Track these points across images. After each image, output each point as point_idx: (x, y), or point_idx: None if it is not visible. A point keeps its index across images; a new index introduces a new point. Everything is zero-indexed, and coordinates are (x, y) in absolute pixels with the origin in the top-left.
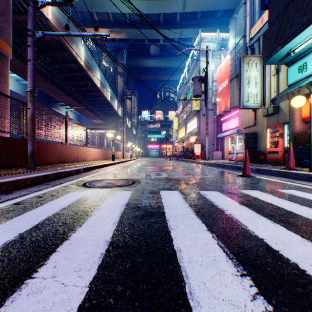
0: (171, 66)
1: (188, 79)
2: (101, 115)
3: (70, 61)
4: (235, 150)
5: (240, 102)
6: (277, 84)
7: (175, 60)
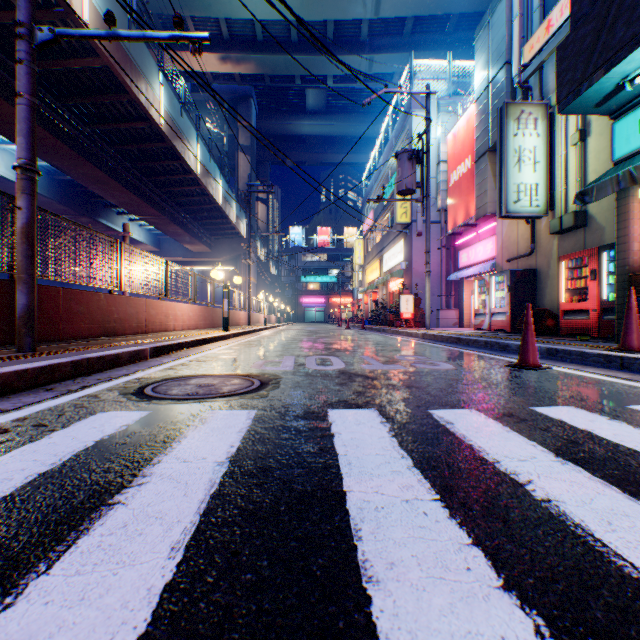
0: (350, 133)
1: (386, 159)
2: (204, 234)
3: (134, 117)
4: (489, 307)
5: (501, 204)
6: (583, 164)
7: (359, 121)
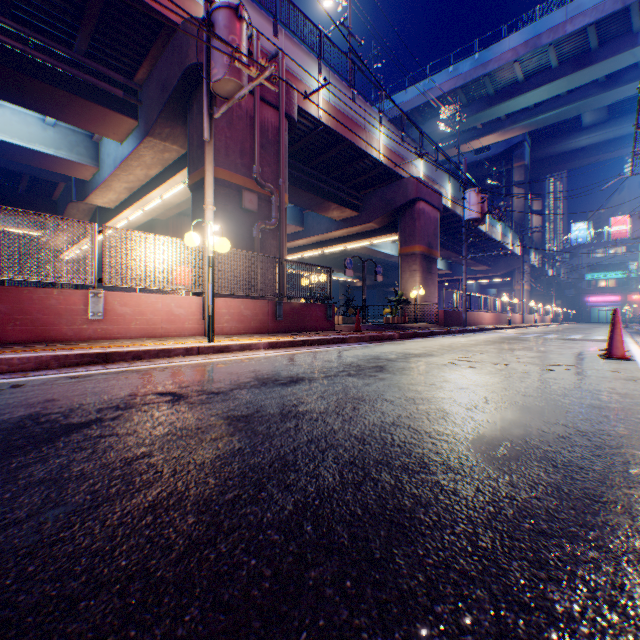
0: None
1: None
2: (484, 258)
3: (456, 221)
4: None
5: None
6: None
7: None
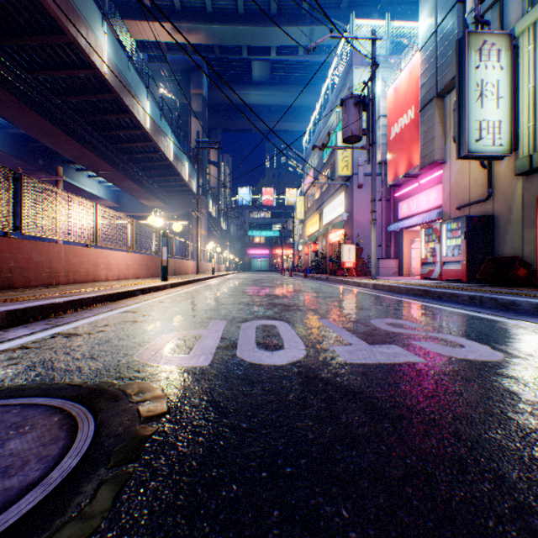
0: (291, 103)
1: (326, 119)
2: (159, 191)
3: (77, 65)
4: (439, 256)
5: (461, 142)
6: None
7: (299, 92)
